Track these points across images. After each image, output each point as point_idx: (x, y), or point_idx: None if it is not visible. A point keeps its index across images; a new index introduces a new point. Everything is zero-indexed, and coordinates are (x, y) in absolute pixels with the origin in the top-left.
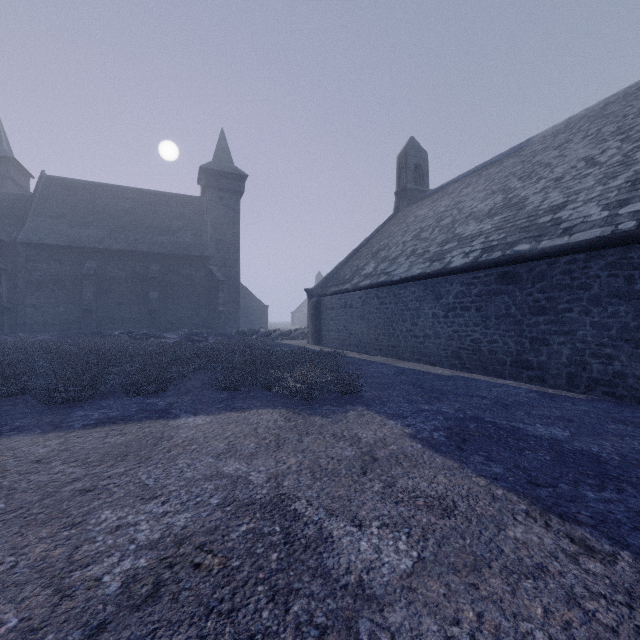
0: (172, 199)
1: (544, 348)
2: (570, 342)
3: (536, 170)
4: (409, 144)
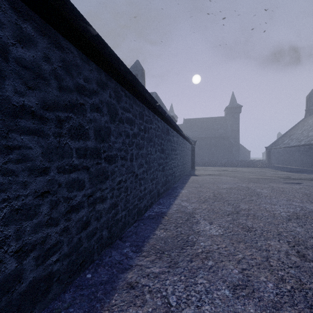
0: (216, 119)
1: None
2: None
3: None
4: (311, 92)
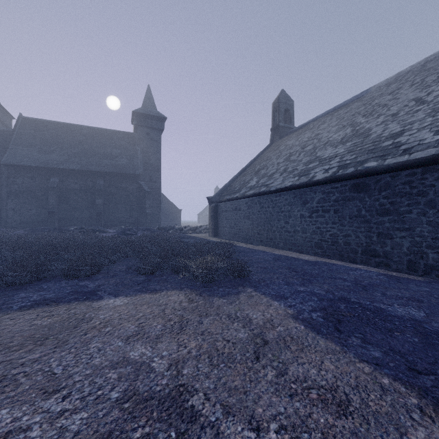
0: (113, 134)
1: (388, 241)
2: (410, 236)
3: (376, 109)
4: (281, 94)
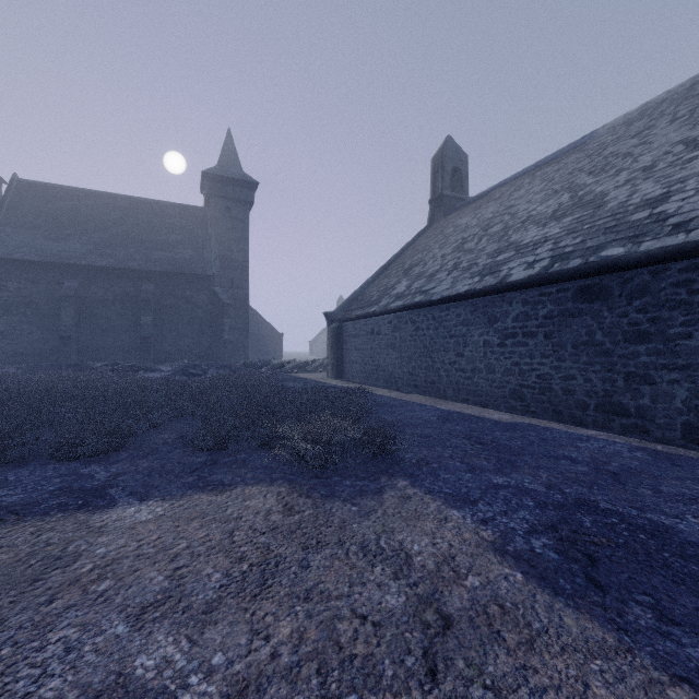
0: (170, 209)
1: (646, 388)
2: (688, 380)
3: (612, 162)
4: (446, 144)
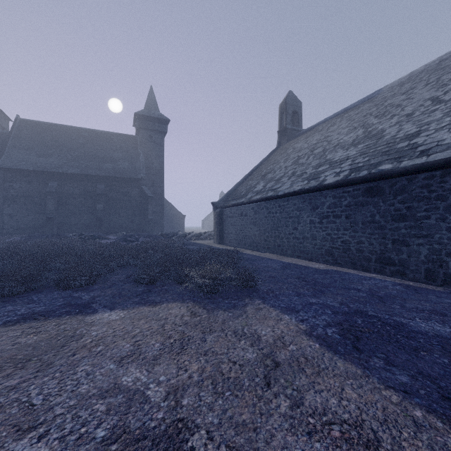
0: (114, 137)
1: (404, 248)
2: (428, 243)
3: (389, 110)
4: (288, 96)
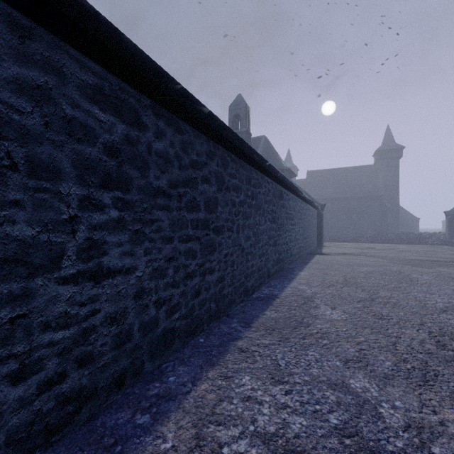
0: (360, 169)
1: None
2: None
3: None
4: None
